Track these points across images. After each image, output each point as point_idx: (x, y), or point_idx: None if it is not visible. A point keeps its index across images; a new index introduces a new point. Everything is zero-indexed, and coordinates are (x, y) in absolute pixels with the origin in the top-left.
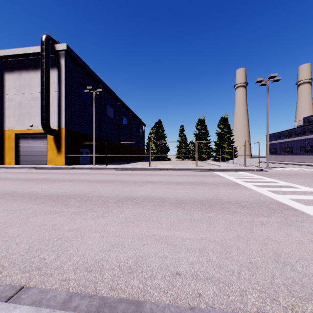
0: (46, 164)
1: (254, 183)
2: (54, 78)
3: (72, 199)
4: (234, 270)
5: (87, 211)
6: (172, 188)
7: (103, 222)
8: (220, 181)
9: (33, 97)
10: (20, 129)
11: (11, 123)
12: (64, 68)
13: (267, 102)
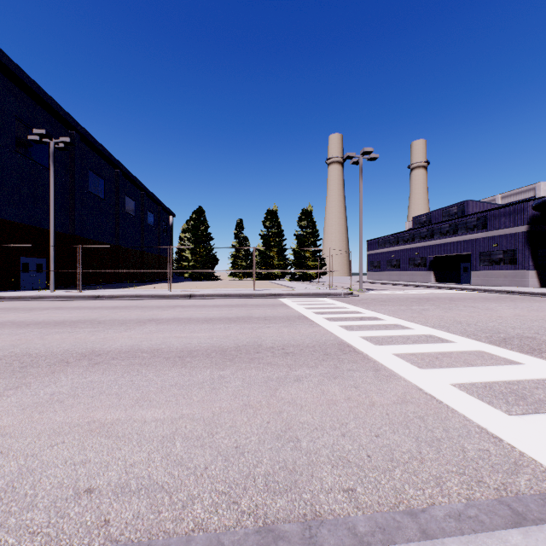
0: None
1: (328, 315)
2: None
3: None
4: (200, 465)
5: None
6: (189, 329)
7: None
8: (280, 313)
9: None
10: None
11: None
12: None
13: (361, 191)
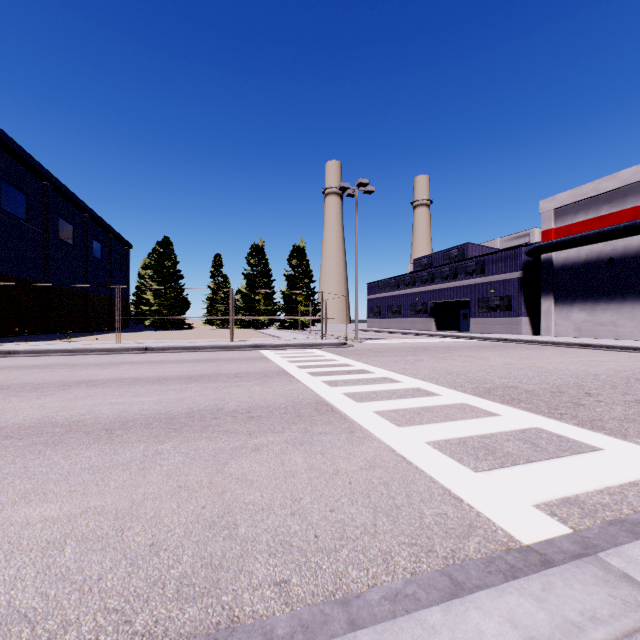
0: None
1: (313, 369)
2: None
3: None
4: (92, 576)
5: None
6: (132, 392)
7: None
8: (257, 369)
9: None
10: None
11: None
12: None
13: (356, 227)
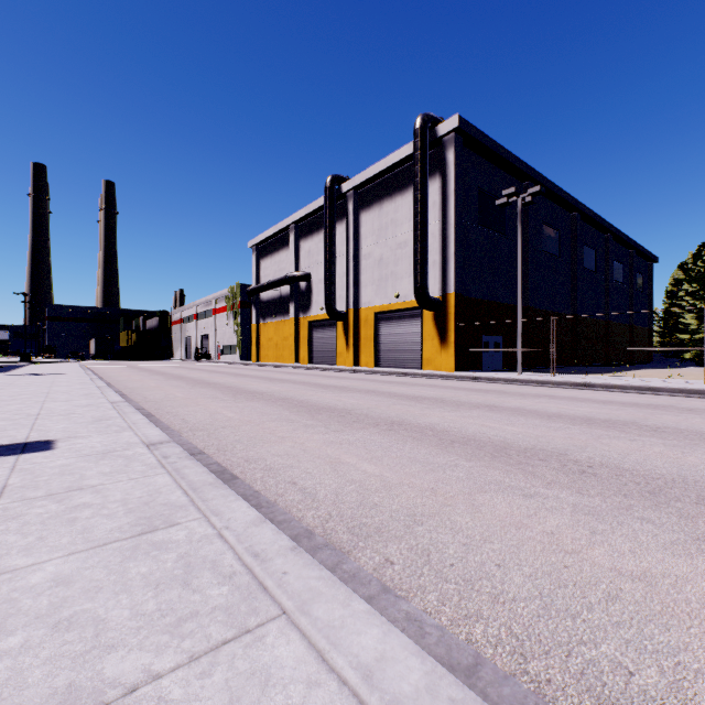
0: (419, 367)
1: None
2: (433, 195)
3: (535, 460)
4: None
5: (620, 513)
6: None
7: None
8: None
9: (399, 243)
10: (381, 305)
11: (369, 295)
12: (452, 169)
13: None
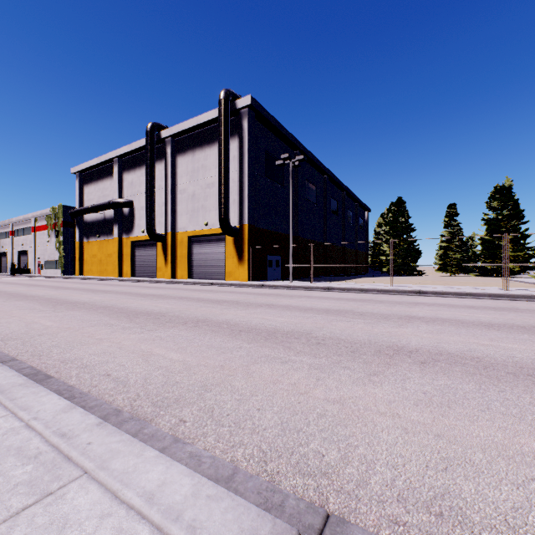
0: (223, 278)
1: None
2: (233, 151)
3: (292, 339)
4: None
5: (334, 366)
6: (481, 335)
7: (382, 395)
8: None
9: (208, 184)
10: (193, 230)
11: (184, 222)
12: (247, 134)
13: None
